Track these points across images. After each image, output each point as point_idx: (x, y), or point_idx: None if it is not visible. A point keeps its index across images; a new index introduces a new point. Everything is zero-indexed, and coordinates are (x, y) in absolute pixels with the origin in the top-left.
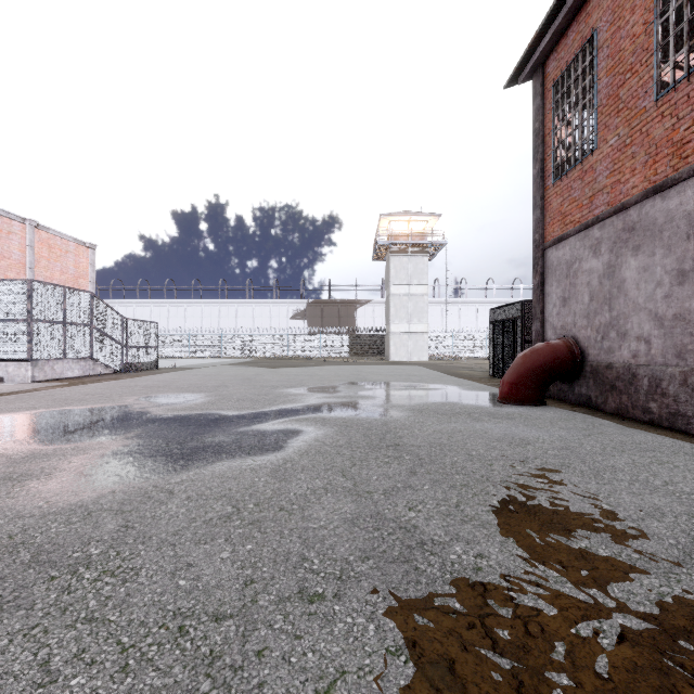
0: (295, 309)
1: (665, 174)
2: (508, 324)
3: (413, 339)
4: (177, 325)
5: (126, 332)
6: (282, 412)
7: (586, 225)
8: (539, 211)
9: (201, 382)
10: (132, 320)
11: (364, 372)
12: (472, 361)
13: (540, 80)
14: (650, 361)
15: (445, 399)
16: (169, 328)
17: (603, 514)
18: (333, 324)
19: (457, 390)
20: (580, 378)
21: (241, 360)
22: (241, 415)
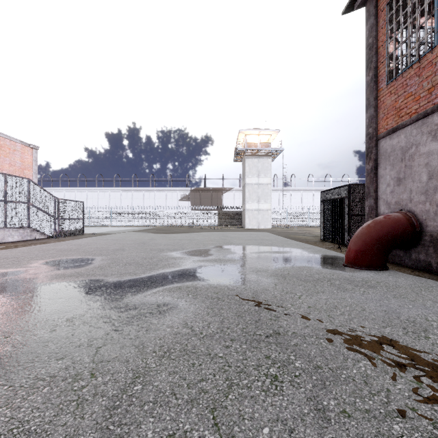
0: (182, 194)
1: None
2: (333, 202)
3: (261, 214)
4: (104, 205)
5: (58, 208)
6: (158, 279)
7: (424, 113)
8: (373, 109)
9: (106, 245)
10: (63, 200)
11: (229, 237)
12: (300, 228)
13: (374, 3)
14: None
15: (299, 263)
16: (99, 206)
17: None
18: (207, 204)
19: (304, 253)
20: (418, 246)
21: (145, 228)
22: (119, 283)
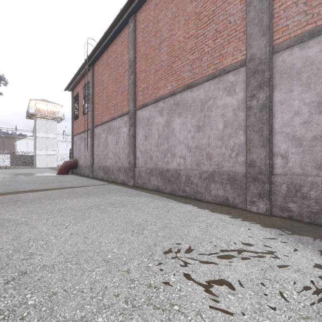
0: None
1: (84, 129)
2: None
3: (49, 157)
4: None
5: None
6: None
7: (77, 134)
8: (72, 126)
9: None
10: None
11: (16, 171)
12: None
13: (72, 93)
14: (83, 163)
15: (41, 175)
16: None
17: (45, 182)
18: None
19: (49, 173)
20: (77, 168)
21: None
22: None
